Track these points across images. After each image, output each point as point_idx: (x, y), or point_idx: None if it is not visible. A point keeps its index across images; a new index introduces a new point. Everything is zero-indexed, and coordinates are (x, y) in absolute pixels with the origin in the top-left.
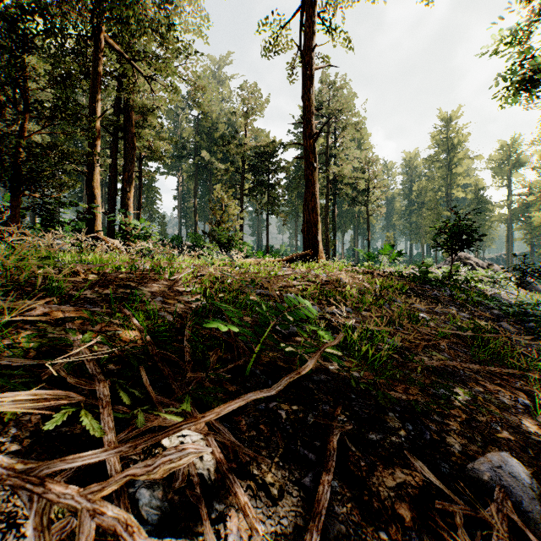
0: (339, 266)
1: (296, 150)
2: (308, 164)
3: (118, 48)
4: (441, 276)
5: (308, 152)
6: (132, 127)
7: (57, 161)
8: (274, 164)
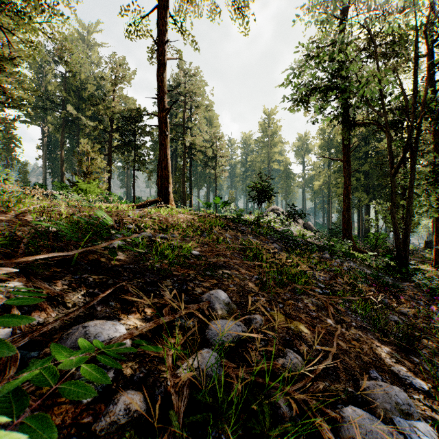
0: (183, 211)
1: None
2: (162, 132)
3: None
4: (255, 220)
5: (162, 122)
6: None
7: None
8: (139, 128)
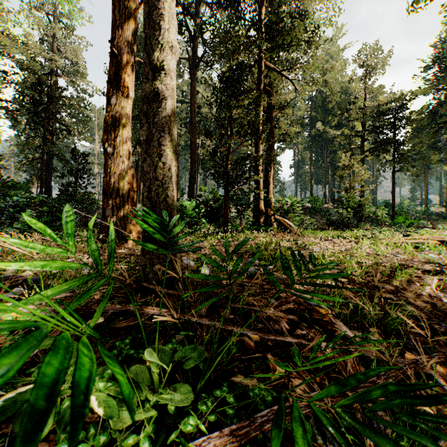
0: None
1: (425, 95)
2: None
3: (273, 66)
4: None
5: None
6: (271, 121)
7: (250, 166)
8: (402, 119)
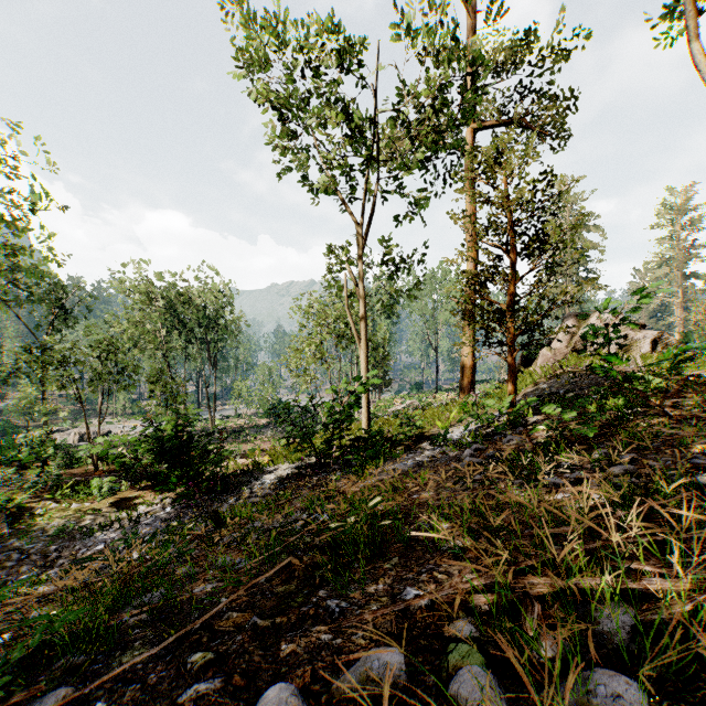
0: None
1: None
2: None
3: None
4: None
5: None
6: None
7: None
8: None
